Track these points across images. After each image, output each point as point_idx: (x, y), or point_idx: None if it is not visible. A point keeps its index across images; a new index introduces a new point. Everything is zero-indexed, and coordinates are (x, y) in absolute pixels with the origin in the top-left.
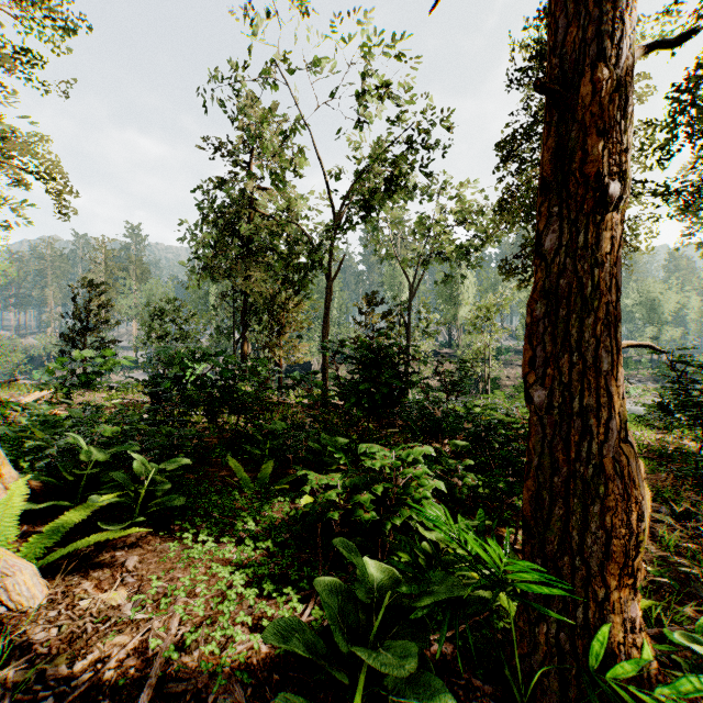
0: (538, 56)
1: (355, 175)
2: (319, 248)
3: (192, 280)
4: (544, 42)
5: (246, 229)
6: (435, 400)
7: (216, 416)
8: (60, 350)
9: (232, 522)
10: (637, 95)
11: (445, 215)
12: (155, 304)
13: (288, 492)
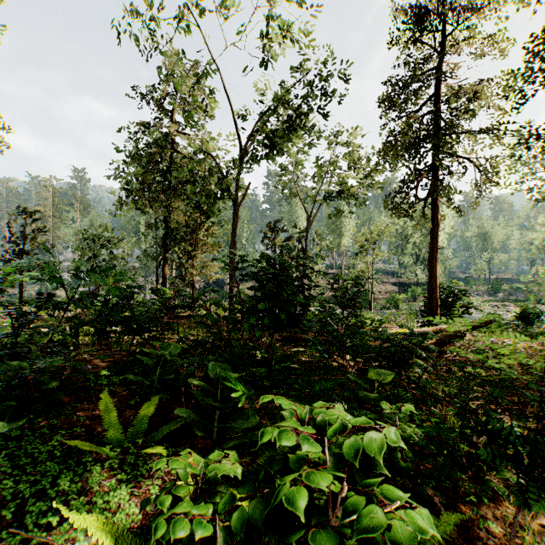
0: (418, 15)
1: (259, 115)
2: (226, 177)
3: (119, 210)
4: (421, 6)
5: (166, 165)
6: (340, 317)
7: (108, 337)
8: (0, 270)
9: (52, 535)
10: (500, 51)
11: (334, 158)
12: (87, 230)
13: (169, 446)
